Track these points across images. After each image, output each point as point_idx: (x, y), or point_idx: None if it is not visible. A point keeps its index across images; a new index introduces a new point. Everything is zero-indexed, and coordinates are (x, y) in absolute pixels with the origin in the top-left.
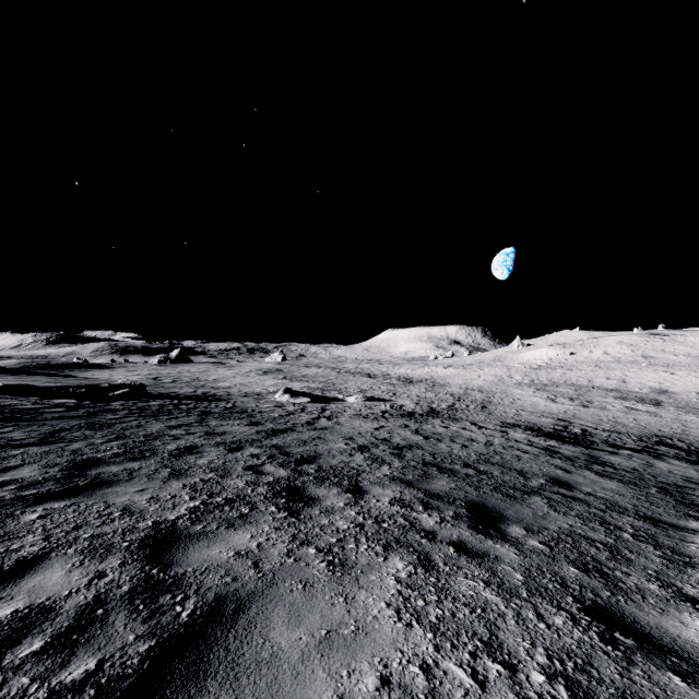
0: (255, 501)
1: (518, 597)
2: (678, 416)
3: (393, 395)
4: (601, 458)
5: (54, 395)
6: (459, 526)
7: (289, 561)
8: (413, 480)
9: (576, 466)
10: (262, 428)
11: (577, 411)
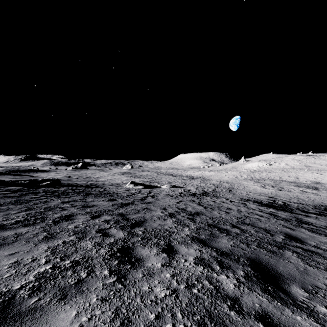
0: (94, 264)
1: None
2: None
3: (185, 185)
4: (303, 219)
5: (9, 185)
6: (254, 290)
7: None
8: (205, 239)
9: (294, 225)
10: (116, 203)
11: (277, 192)
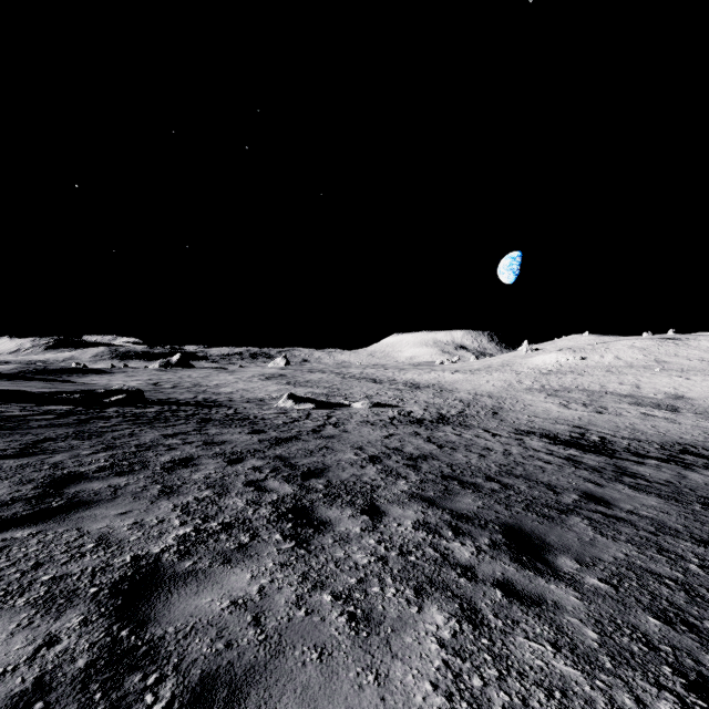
0: (256, 527)
1: (601, 670)
2: (698, 423)
3: (400, 401)
4: (628, 468)
5: (45, 402)
6: (500, 559)
7: (300, 615)
8: (435, 497)
9: (605, 479)
10: (265, 437)
11: (592, 417)
